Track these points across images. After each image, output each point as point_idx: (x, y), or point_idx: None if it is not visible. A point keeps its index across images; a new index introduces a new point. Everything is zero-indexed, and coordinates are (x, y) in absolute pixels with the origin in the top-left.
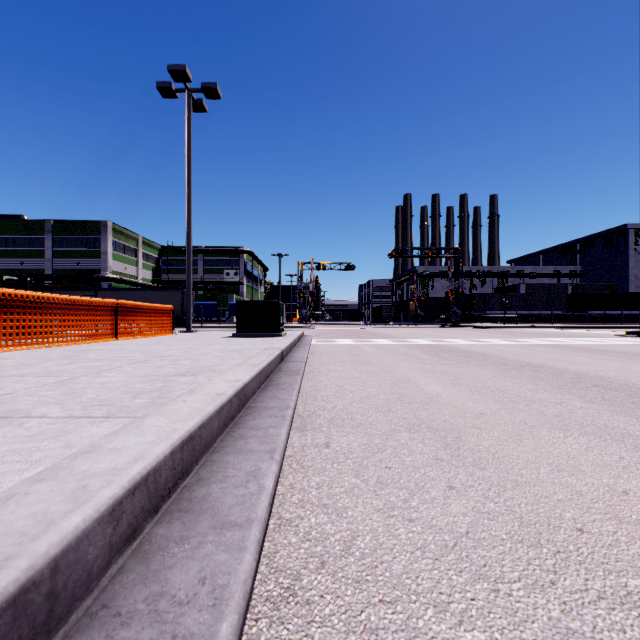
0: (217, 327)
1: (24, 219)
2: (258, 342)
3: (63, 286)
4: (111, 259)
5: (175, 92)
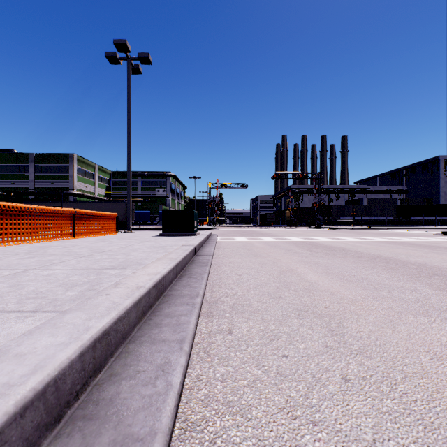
0: (150, 228)
1: (14, 152)
2: (178, 240)
3: (42, 199)
4: (76, 180)
5: (119, 60)
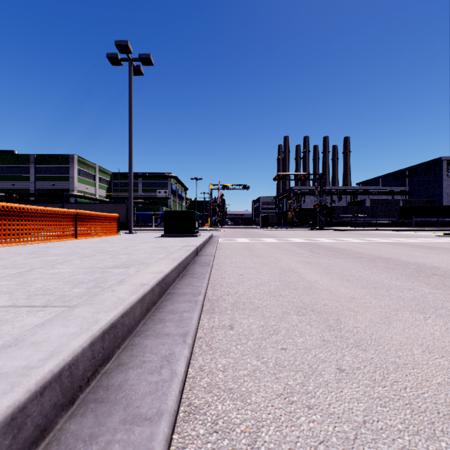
0: (151, 230)
1: (15, 153)
2: (179, 241)
3: (42, 201)
4: (77, 182)
5: (120, 61)
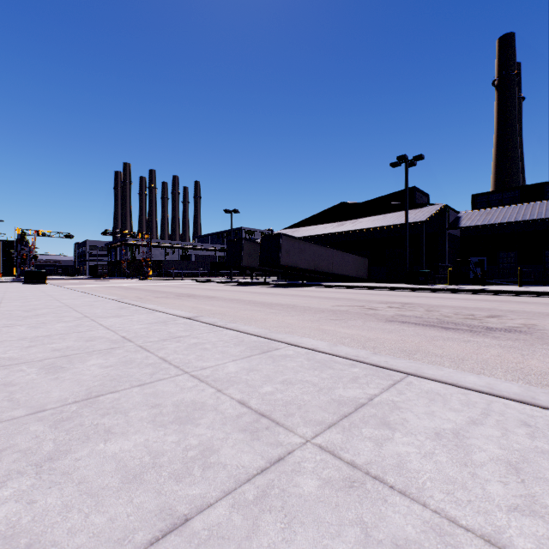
0: None
1: None
2: (46, 285)
3: None
4: None
5: None
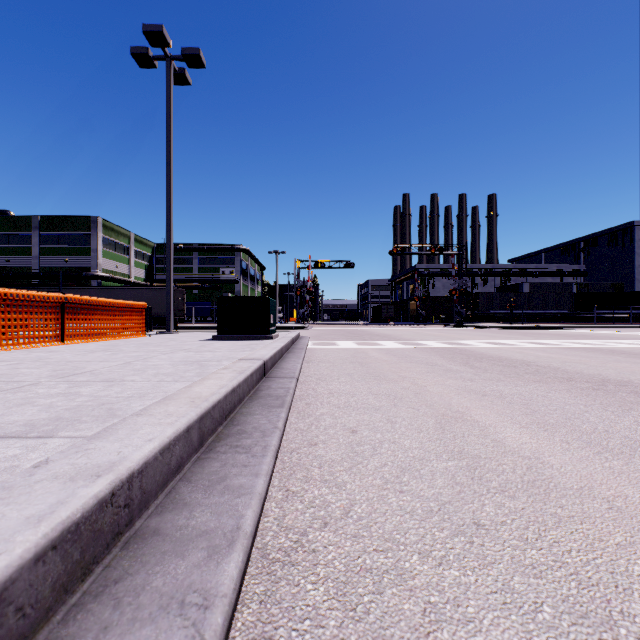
0: (208, 327)
1: (10, 215)
2: (239, 347)
3: (49, 284)
4: (101, 257)
5: (153, 59)
